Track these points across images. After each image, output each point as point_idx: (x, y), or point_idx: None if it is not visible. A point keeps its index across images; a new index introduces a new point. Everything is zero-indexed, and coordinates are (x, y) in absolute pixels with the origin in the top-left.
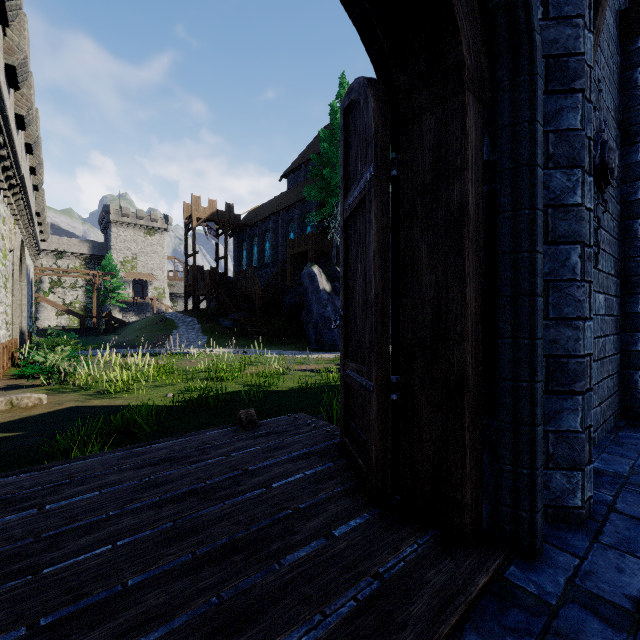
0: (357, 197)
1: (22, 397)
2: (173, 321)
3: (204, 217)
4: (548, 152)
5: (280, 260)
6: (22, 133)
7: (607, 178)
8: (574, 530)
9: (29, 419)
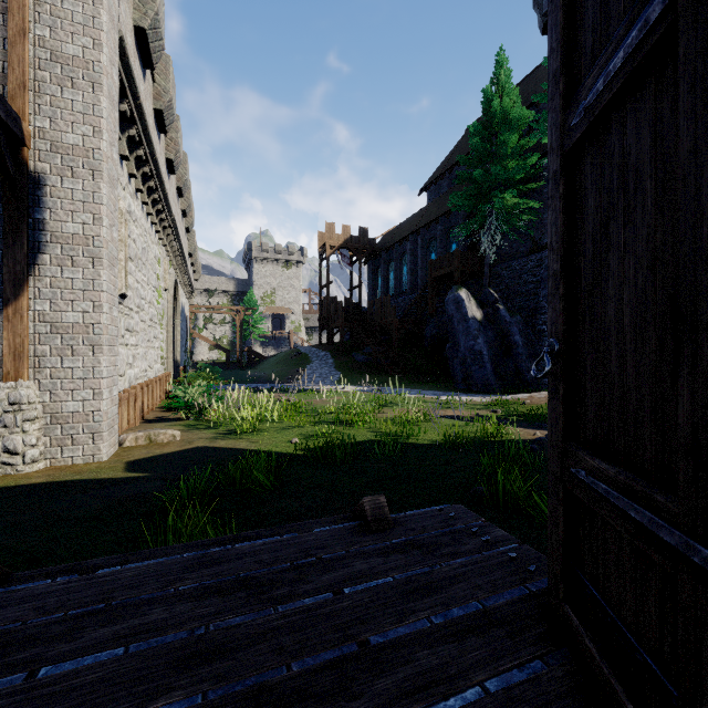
0: (621, 67)
1: (159, 433)
2: (307, 355)
3: (338, 245)
4: None
5: (419, 286)
6: (173, 178)
7: None
8: None
9: (159, 458)
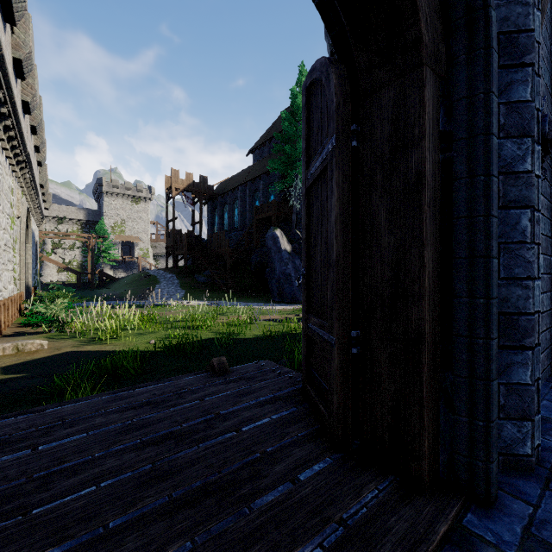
0: (319, 167)
1: (26, 343)
2: (156, 277)
3: (182, 188)
4: (499, 123)
5: (247, 224)
6: (28, 117)
7: (547, 148)
8: (525, 477)
9: (32, 362)
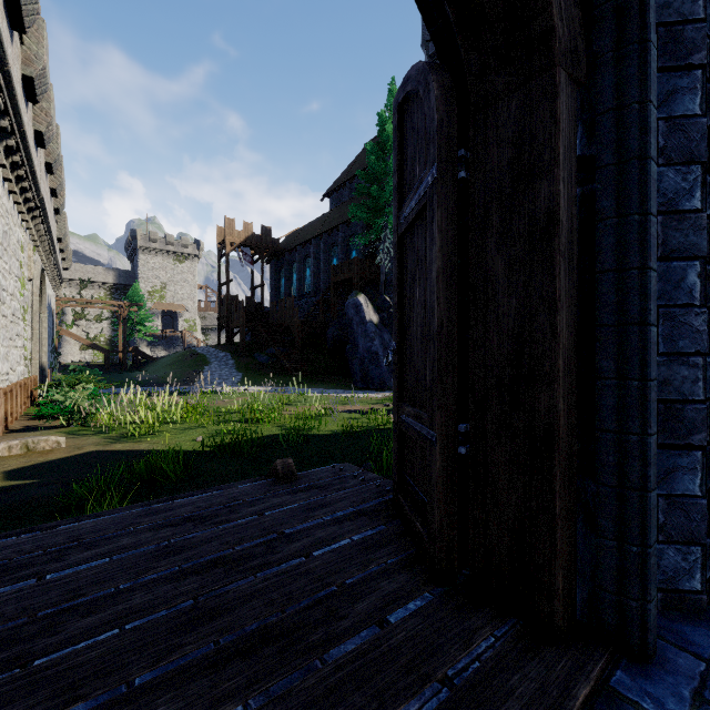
0: (415, 207)
1: (39, 440)
2: (205, 356)
3: (238, 242)
4: (658, 145)
5: (322, 288)
6: (42, 151)
7: None
8: (693, 621)
9: (45, 465)
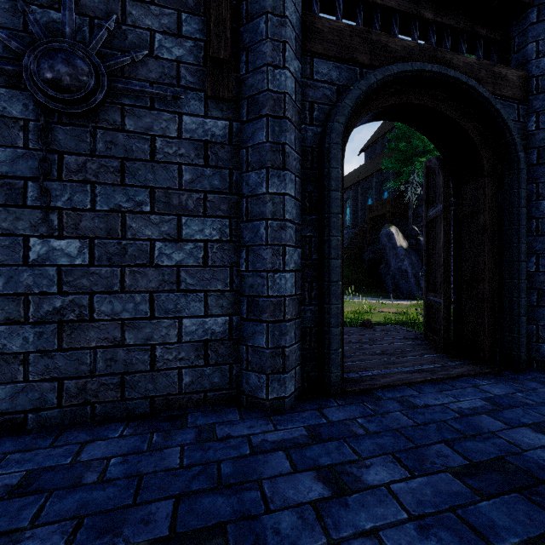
0: (434, 214)
1: None
2: None
3: None
4: (538, 192)
5: (359, 222)
6: None
7: None
8: None
9: None
